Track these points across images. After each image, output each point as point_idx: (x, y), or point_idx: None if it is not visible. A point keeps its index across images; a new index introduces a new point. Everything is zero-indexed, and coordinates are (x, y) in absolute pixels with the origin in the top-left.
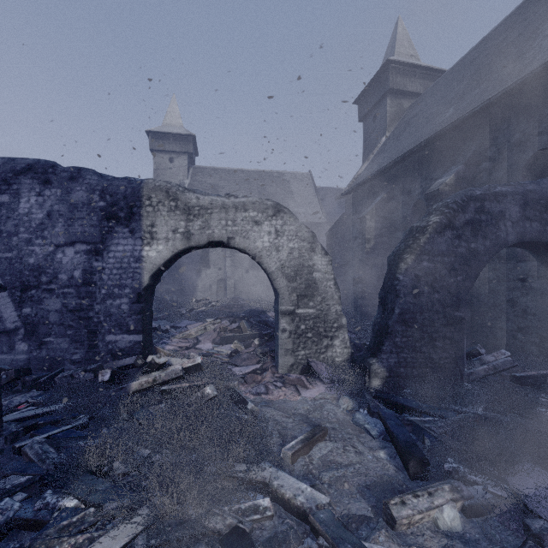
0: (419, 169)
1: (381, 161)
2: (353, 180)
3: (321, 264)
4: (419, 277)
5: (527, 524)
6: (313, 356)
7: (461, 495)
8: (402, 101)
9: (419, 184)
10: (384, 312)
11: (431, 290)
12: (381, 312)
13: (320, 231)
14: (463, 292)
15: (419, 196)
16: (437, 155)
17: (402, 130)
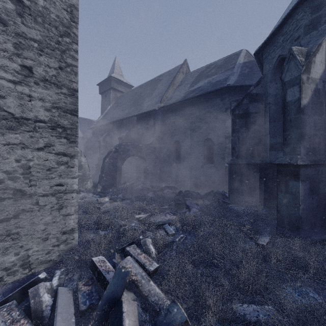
0: (118, 127)
1: (107, 118)
2: (96, 122)
3: (84, 160)
4: (110, 164)
5: (117, 197)
6: (81, 187)
7: (109, 197)
8: (117, 93)
9: (118, 132)
10: (102, 172)
11: (113, 167)
12: (101, 173)
13: (79, 141)
14: (120, 167)
15: (119, 136)
16: (123, 125)
17: (116, 107)
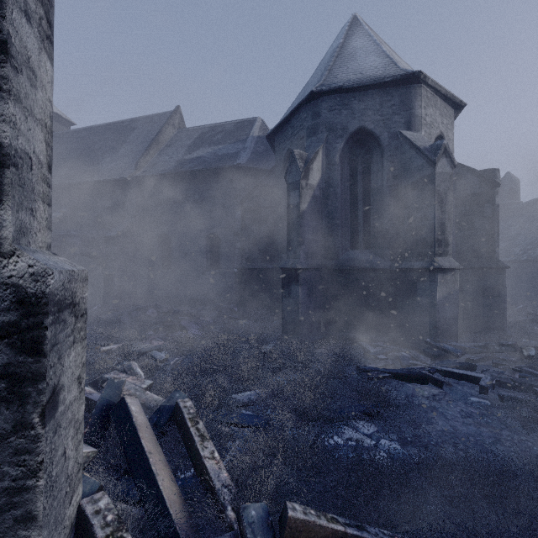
0: None
1: None
2: None
3: None
4: None
5: None
6: None
7: None
8: None
9: None
10: None
11: None
12: None
13: None
14: None
15: None
16: (56, 196)
17: None
